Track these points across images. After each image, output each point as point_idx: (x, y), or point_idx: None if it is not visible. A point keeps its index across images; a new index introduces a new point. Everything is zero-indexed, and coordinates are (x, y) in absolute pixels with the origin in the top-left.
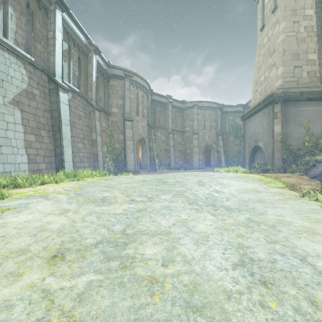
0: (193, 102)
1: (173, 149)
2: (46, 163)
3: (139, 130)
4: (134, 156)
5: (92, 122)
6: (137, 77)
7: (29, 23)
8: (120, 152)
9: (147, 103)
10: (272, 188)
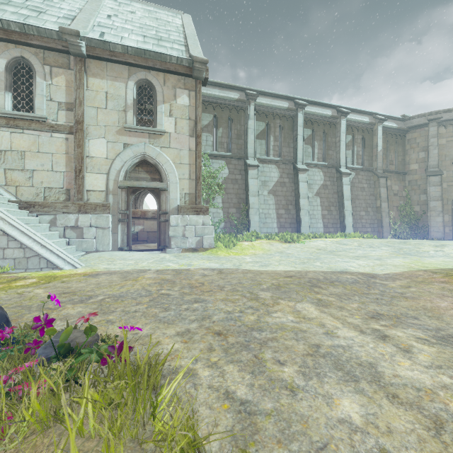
0: None
1: None
2: (333, 228)
3: None
4: (441, 220)
5: (377, 190)
6: (452, 113)
7: (324, 142)
8: (419, 216)
9: None
10: None
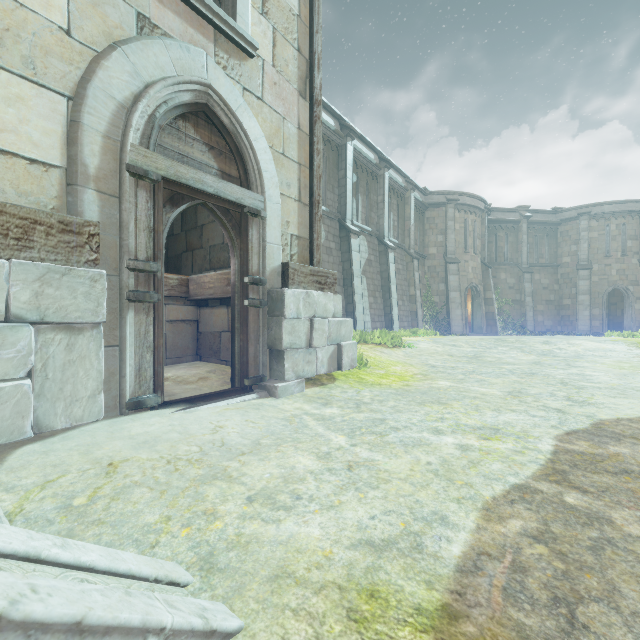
0: (579, 208)
1: (532, 299)
2: (379, 322)
3: (468, 274)
4: (460, 313)
5: (410, 274)
6: (465, 197)
7: (367, 198)
8: (440, 308)
9: (480, 230)
10: (639, 350)
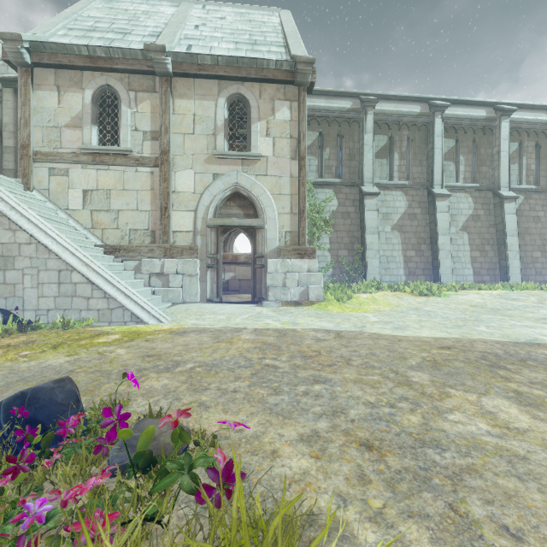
0: None
1: None
2: (489, 275)
3: None
4: None
5: None
6: None
7: (474, 155)
8: None
9: None
10: None
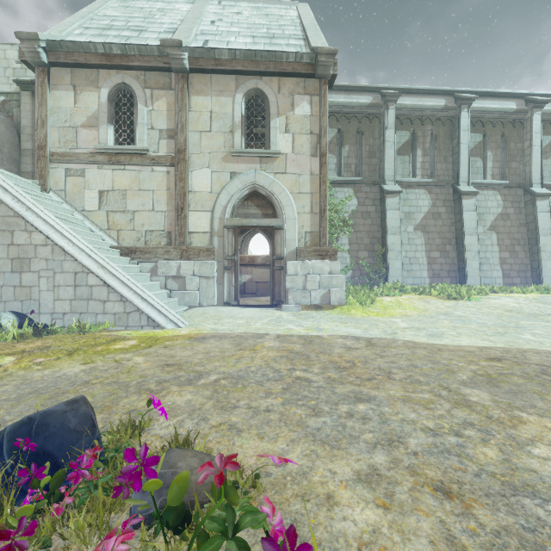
0: None
1: None
2: (520, 277)
3: None
4: None
5: None
6: None
7: (503, 151)
8: None
9: None
10: None
